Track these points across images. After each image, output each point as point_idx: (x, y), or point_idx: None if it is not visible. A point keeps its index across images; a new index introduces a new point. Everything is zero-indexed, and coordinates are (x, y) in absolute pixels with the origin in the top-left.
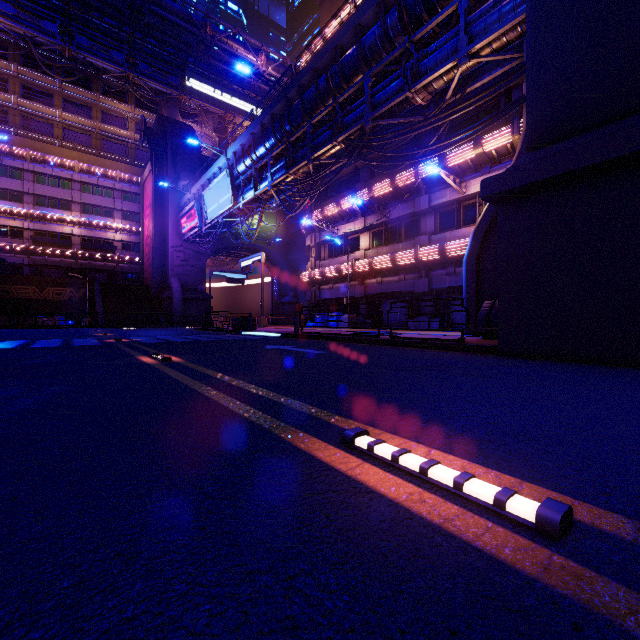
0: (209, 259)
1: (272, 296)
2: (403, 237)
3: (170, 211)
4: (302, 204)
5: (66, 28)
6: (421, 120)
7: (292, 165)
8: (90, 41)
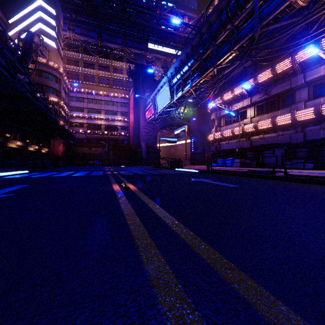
0: (159, 132)
1: (190, 149)
2: (280, 106)
3: (141, 109)
4: (209, 94)
5: (99, 33)
6: (302, 16)
7: (203, 72)
8: (108, 36)
